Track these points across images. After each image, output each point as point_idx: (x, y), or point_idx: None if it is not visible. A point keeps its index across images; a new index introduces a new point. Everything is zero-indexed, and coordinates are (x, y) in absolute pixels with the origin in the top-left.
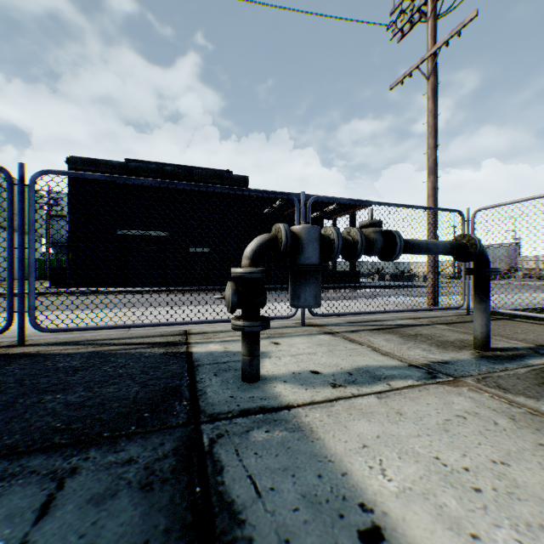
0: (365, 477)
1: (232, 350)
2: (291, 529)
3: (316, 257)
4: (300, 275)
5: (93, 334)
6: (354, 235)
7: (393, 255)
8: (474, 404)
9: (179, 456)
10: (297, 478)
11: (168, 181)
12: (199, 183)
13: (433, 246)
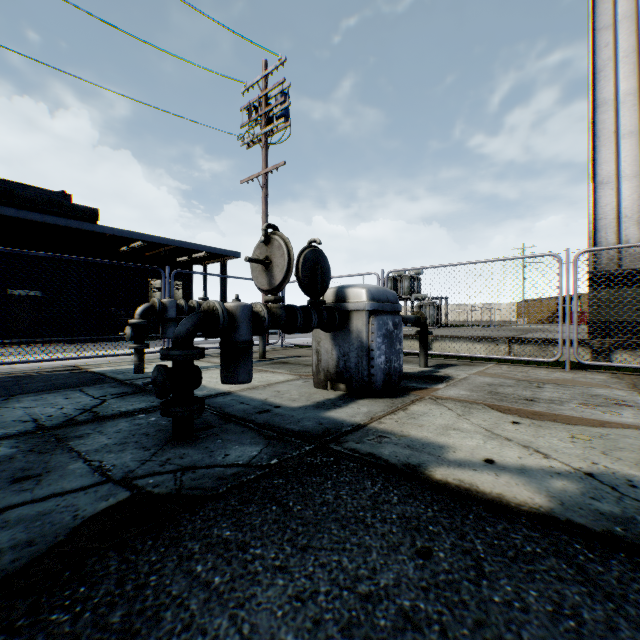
0: None
1: (121, 368)
2: None
3: (175, 314)
4: (166, 323)
5: None
6: (195, 304)
7: None
8: None
9: (121, 384)
10: None
11: (60, 255)
12: (27, 210)
13: None
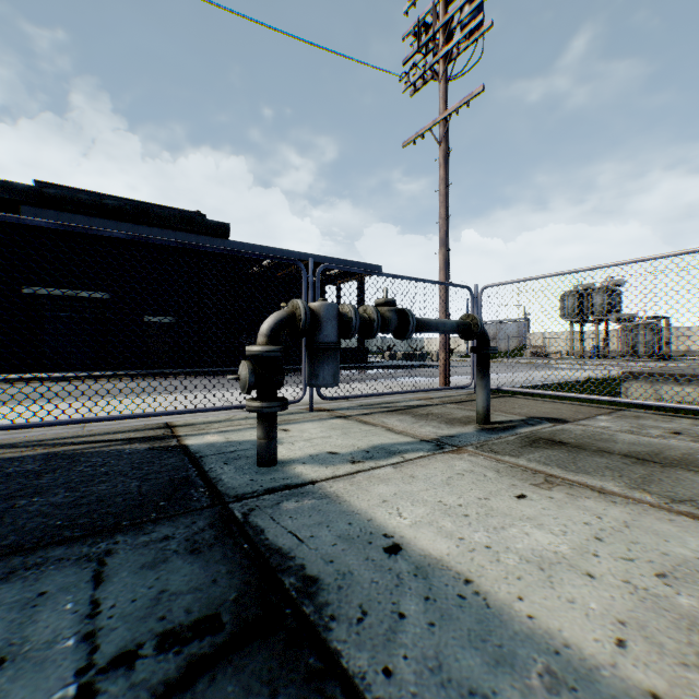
0: (387, 519)
1: (236, 440)
2: (334, 555)
3: (335, 335)
4: (319, 354)
5: (32, 434)
6: (371, 313)
7: (407, 334)
8: (472, 464)
9: (217, 528)
10: (331, 528)
11: (145, 236)
12: (159, 227)
13: (442, 326)
